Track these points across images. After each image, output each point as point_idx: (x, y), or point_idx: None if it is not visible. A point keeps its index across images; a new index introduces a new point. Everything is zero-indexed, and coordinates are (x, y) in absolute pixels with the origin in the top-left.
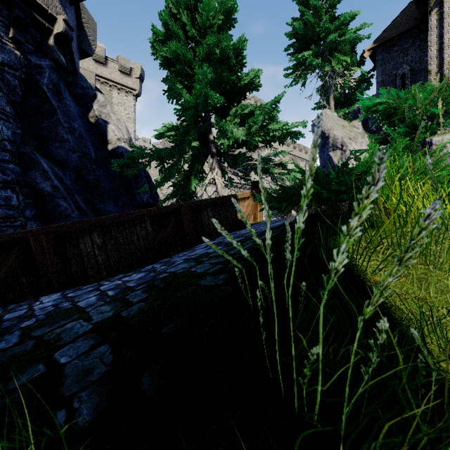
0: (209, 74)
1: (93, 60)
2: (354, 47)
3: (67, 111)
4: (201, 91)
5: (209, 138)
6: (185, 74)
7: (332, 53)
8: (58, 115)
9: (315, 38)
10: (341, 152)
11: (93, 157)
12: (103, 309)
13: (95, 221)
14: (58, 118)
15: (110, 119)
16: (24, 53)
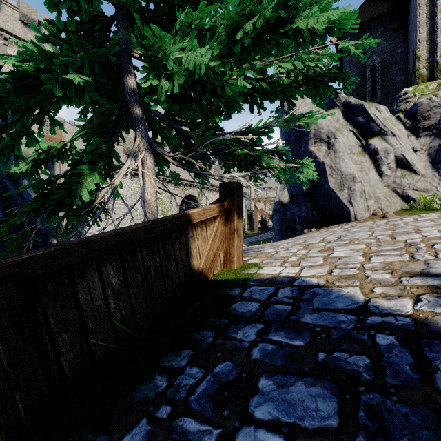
0: None
1: None
2: None
3: None
4: None
5: (127, 82)
6: None
7: None
8: None
9: None
10: (327, 145)
11: None
12: None
13: None
14: None
15: None
16: None
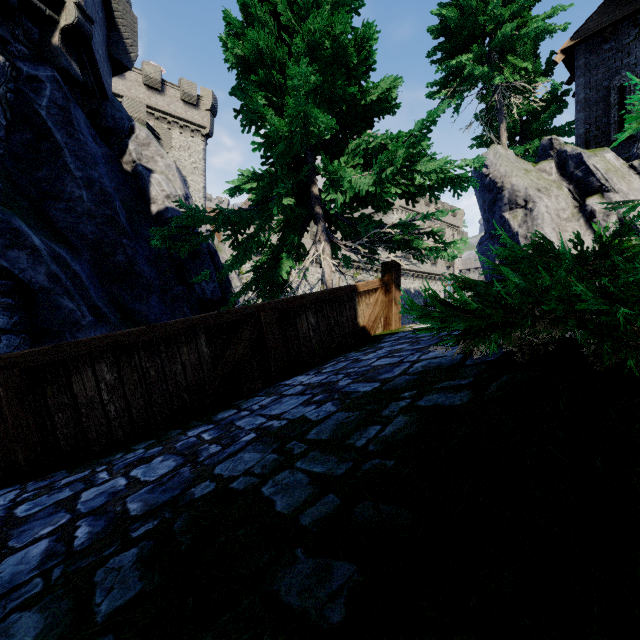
0: (309, 76)
1: (144, 85)
2: (537, 49)
3: (80, 151)
4: (296, 109)
5: (311, 191)
6: (271, 85)
7: (503, 58)
8: (65, 158)
9: (477, 33)
10: (524, 212)
11: (122, 226)
12: (15, 634)
13: (103, 342)
14: (65, 163)
15: (154, 166)
16: (11, 58)
